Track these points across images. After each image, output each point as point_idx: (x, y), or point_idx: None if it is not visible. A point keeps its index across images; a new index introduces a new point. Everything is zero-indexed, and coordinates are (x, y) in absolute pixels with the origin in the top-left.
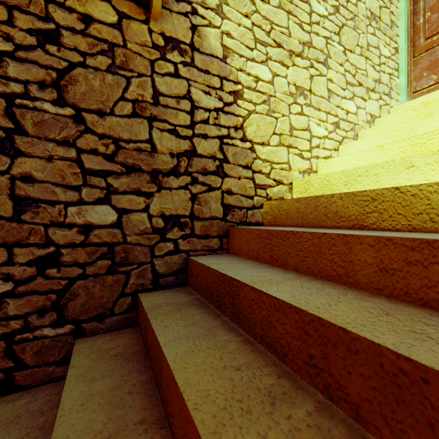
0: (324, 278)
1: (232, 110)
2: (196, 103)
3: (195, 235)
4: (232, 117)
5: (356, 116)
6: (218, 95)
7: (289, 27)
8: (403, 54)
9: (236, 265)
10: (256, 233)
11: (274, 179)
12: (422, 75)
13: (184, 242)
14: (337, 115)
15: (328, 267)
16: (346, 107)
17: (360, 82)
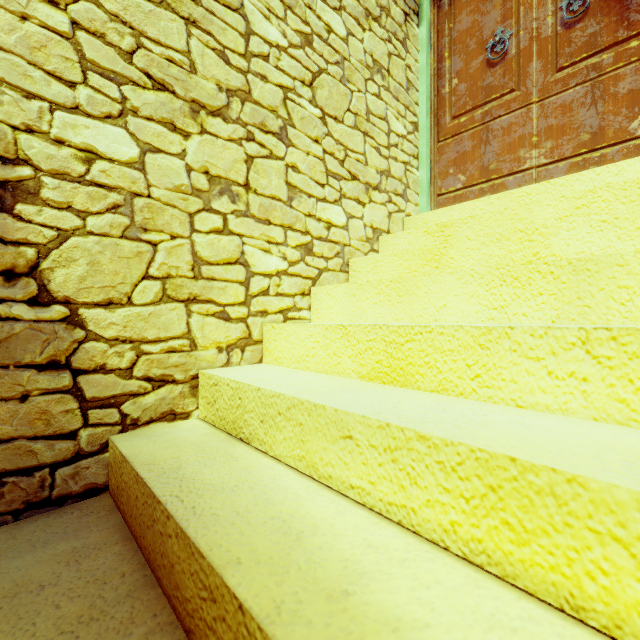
0: None
1: None
2: None
3: None
4: None
5: (346, 231)
6: None
7: (192, 53)
8: (425, 134)
9: None
10: None
11: (148, 376)
12: (448, 171)
13: None
14: (309, 231)
15: None
16: (327, 216)
17: (354, 174)
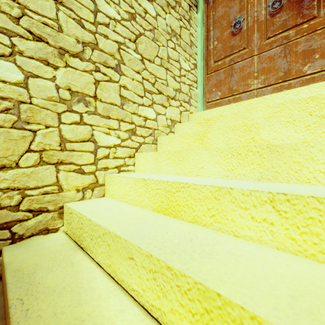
0: None
1: None
2: None
3: None
4: None
5: (156, 121)
6: None
7: (60, 20)
8: (200, 70)
9: None
10: None
11: (30, 209)
12: (212, 89)
13: None
14: (134, 122)
15: None
16: (145, 113)
17: (160, 90)
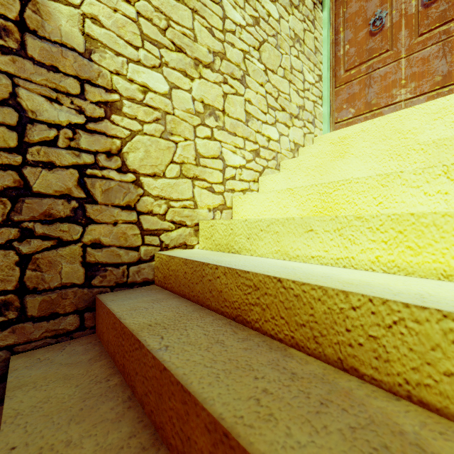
0: (164, 442)
1: (103, 129)
2: (30, 113)
3: (27, 318)
4: (102, 138)
5: (279, 143)
6: (76, 105)
7: (195, 29)
8: (326, 83)
9: (65, 386)
10: (113, 320)
11: (173, 220)
12: (342, 106)
13: (4, 333)
14: (257, 142)
15: (168, 427)
16: (268, 133)
17: (283, 107)
